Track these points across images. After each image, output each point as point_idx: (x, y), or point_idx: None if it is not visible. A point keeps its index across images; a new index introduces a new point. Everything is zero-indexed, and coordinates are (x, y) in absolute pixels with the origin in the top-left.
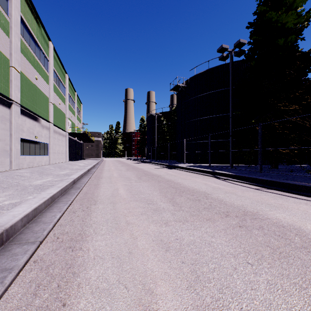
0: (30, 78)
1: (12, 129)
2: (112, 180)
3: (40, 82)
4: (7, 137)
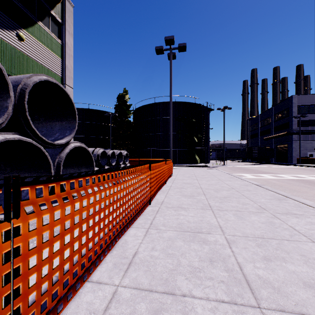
0: None
1: None
2: None
3: None
4: None
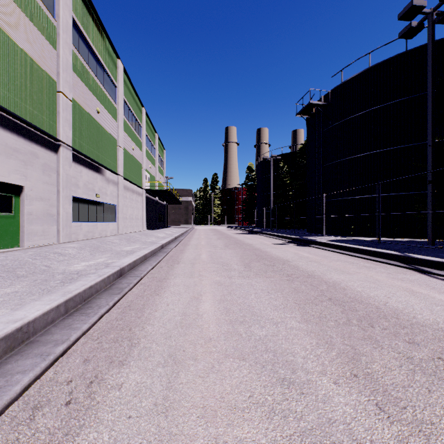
0: (89, 111)
1: (60, 183)
2: (195, 268)
3: (104, 117)
4: (52, 195)
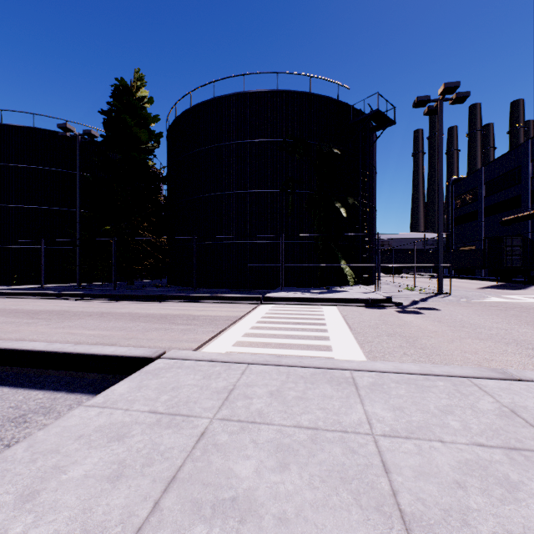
0: None
1: None
2: None
3: None
4: None
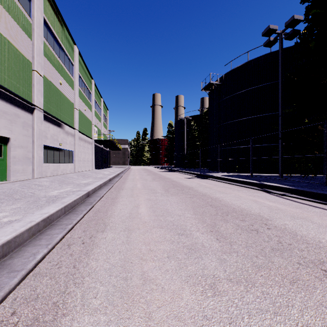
0: (54, 83)
1: (34, 136)
2: (134, 192)
3: (65, 88)
4: (29, 144)
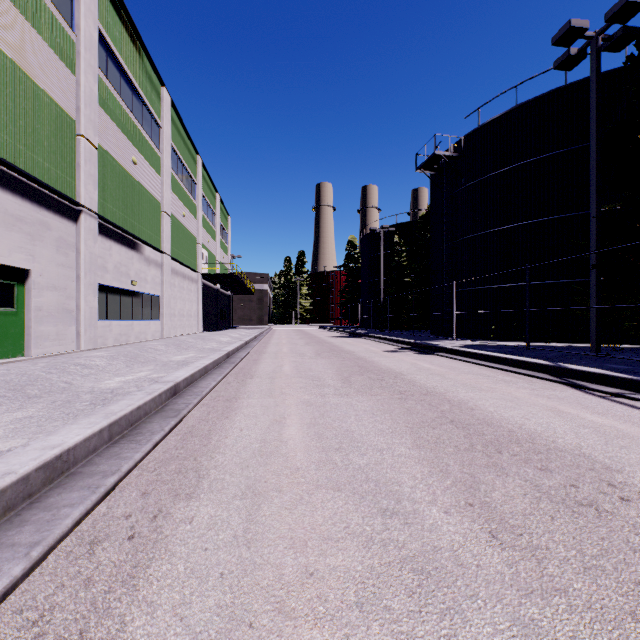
0: (122, 162)
1: (81, 266)
2: (276, 383)
3: (143, 171)
4: (70, 283)
